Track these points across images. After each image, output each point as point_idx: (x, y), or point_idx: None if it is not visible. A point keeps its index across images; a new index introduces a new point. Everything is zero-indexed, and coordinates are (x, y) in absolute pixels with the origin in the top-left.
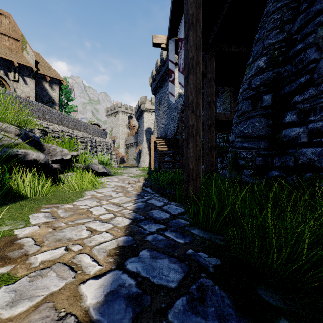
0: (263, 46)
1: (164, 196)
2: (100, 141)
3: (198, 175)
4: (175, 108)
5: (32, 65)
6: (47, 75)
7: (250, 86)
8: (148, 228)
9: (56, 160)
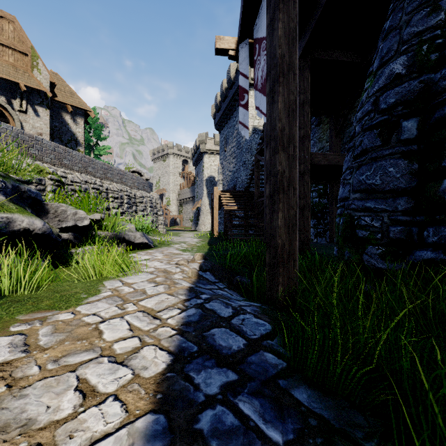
0: (399, 38)
1: (234, 286)
2: (141, 195)
3: (292, 258)
4: (248, 148)
5: (46, 89)
6: (68, 103)
7: (376, 107)
8: (202, 384)
9: (66, 228)
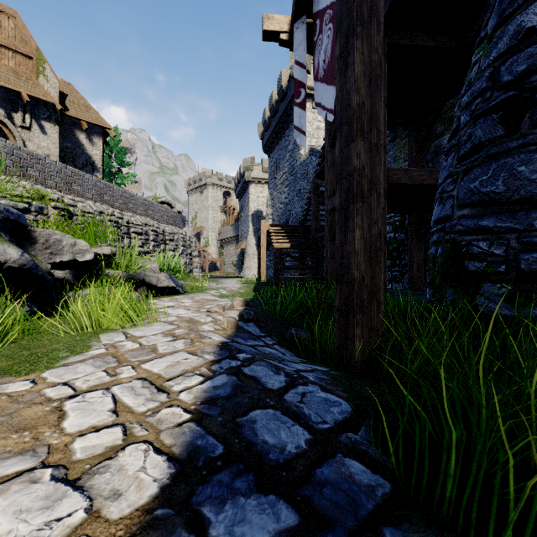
0: None
1: (287, 342)
2: (171, 231)
3: (375, 298)
4: (304, 173)
5: (54, 99)
6: (83, 119)
7: (495, 82)
8: None
9: (61, 263)
